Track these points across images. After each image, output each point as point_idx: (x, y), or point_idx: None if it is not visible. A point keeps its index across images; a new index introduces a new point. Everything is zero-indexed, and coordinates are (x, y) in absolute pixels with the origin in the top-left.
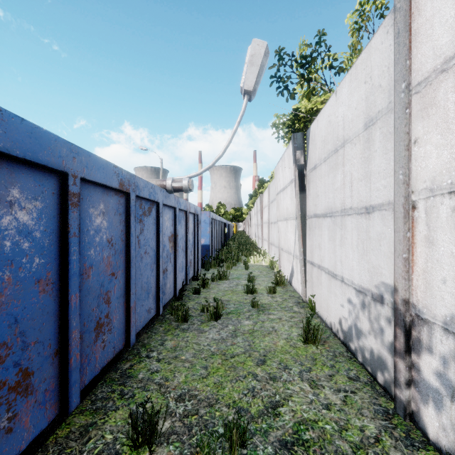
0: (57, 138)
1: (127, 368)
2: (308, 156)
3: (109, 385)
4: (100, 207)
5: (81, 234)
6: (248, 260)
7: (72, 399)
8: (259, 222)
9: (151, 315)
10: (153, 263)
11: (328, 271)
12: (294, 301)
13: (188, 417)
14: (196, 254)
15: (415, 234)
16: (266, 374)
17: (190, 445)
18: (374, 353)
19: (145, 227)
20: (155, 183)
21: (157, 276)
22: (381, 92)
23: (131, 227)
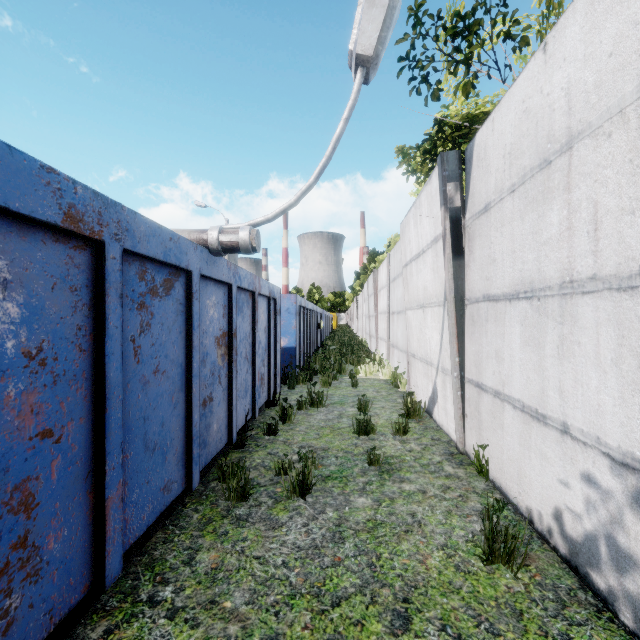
0: None
1: None
2: (469, 192)
3: None
4: None
5: None
6: (356, 371)
7: None
8: (372, 311)
9: (171, 495)
10: (177, 390)
11: (521, 406)
12: (443, 451)
13: None
14: (273, 364)
15: None
16: None
17: None
18: None
19: (155, 318)
20: (187, 235)
21: (187, 414)
22: None
23: (109, 318)
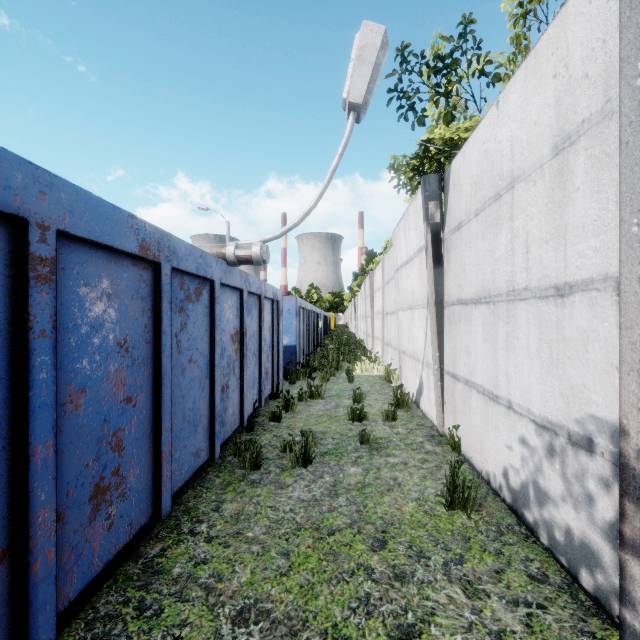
0: (0, 151)
1: (156, 555)
2: (447, 210)
3: (120, 589)
4: (102, 286)
5: (61, 333)
6: (353, 368)
7: (38, 635)
8: (369, 312)
9: (200, 460)
10: (204, 377)
11: (482, 390)
12: (425, 434)
13: None
14: (276, 360)
15: None
16: (388, 568)
17: None
18: (573, 535)
19: (190, 319)
20: (209, 250)
21: (211, 397)
22: (588, 86)
23: (164, 319)
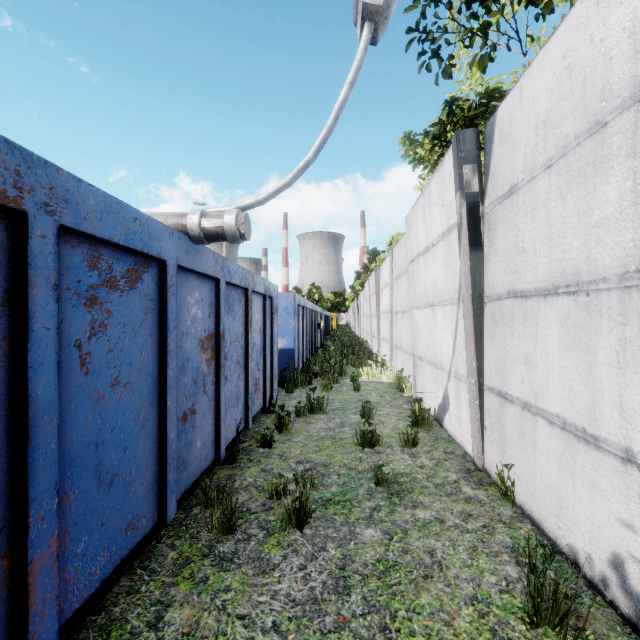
0: None
1: None
2: (489, 175)
3: None
4: None
5: None
6: (358, 373)
7: None
8: (374, 311)
9: (137, 534)
10: (146, 405)
11: (561, 423)
12: (458, 468)
13: None
14: (269, 368)
15: None
16: None
17: None
18: None
19: (114, 318)
20: (163, 220)
21: (161, 433)
22: None
23: (35, 317)
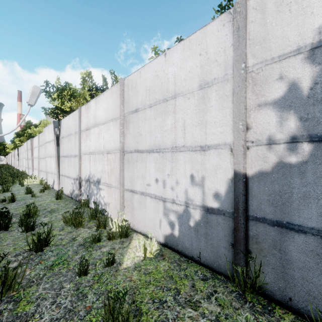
0: None
1: None
2: (61, 131)
3: None
4: None
5: None
6: (22, 182)
7: None
8: (30, 157)
9: None
10: None
11: (67, 176)
12: (54, 193)
13: (15, 215)
14: None
15: (81, 162)
16: (42, 206)
17: (19, 217)
18: (76, 194)
19: None
20: None
21: None
22: (77, 126)
23: None
